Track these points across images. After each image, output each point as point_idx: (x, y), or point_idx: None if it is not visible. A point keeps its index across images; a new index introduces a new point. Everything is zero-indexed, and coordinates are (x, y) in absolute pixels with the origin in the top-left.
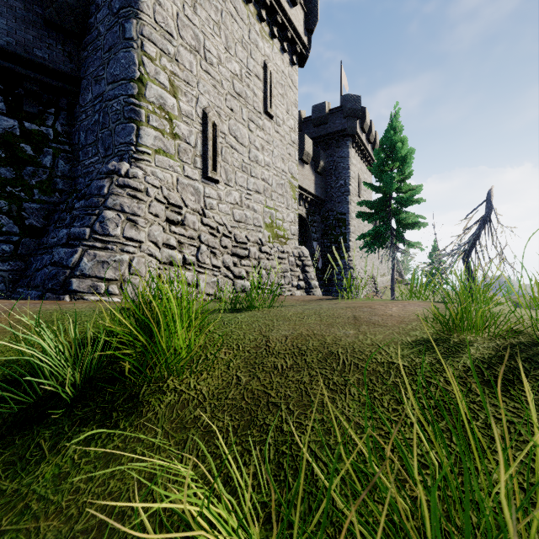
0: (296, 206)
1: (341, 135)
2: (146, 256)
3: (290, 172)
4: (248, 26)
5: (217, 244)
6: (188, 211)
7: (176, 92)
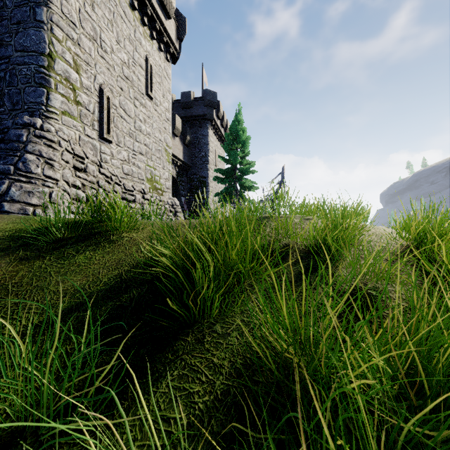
0: (169, 168)
1: (203, 118)
2: (62, 191)
3: (166, 141)
4: (134, 27)
5: (111, 189)
6: (89, 162)
7: (78, 69)
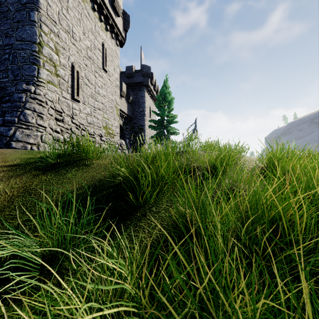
0: (118, 119)
1: (141, 84)
2: (48, 134)
3: (116, 101)
4: (94, 23)
5: (80, 134)
6: (65, 115)
7: (58, 52)
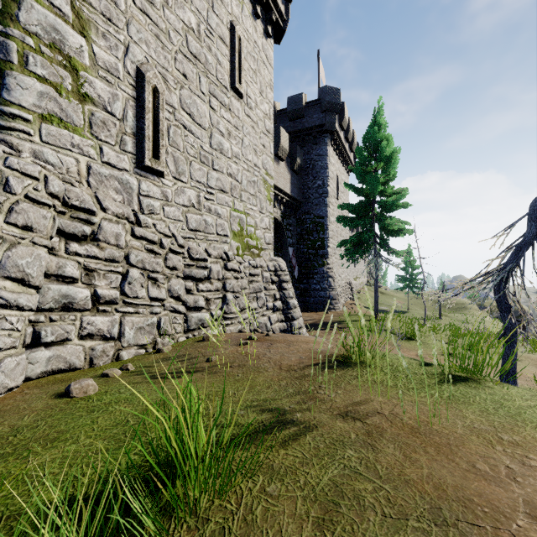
0: (271, 209)
1: (319, 130)
2: None
3: (265, 167)
4: None
5: (160, 265)
6: (106, 218)
7: (86, 28)
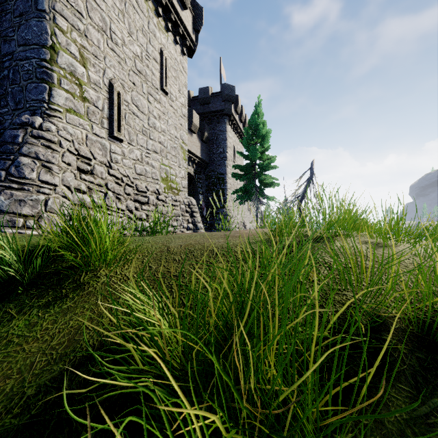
0: (186, 166)
1: (221, 114)
2: (61, 197)
3: (182, 138)
4: (147, 18)
5: (122, 192)
6: (96, 163)
7: (85, 62)
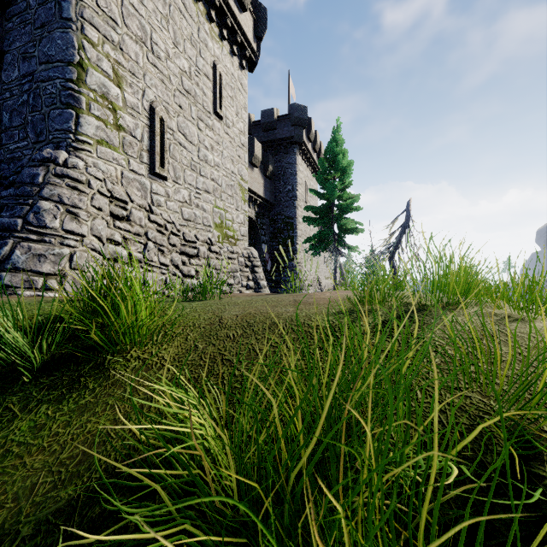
0: (245, 208)
1: (289, 142)
2: (89, 251)
3: (240, 174)
4: (197, 24)
5: (165, 242)
6: (134, 207)
7: (120, 82)
